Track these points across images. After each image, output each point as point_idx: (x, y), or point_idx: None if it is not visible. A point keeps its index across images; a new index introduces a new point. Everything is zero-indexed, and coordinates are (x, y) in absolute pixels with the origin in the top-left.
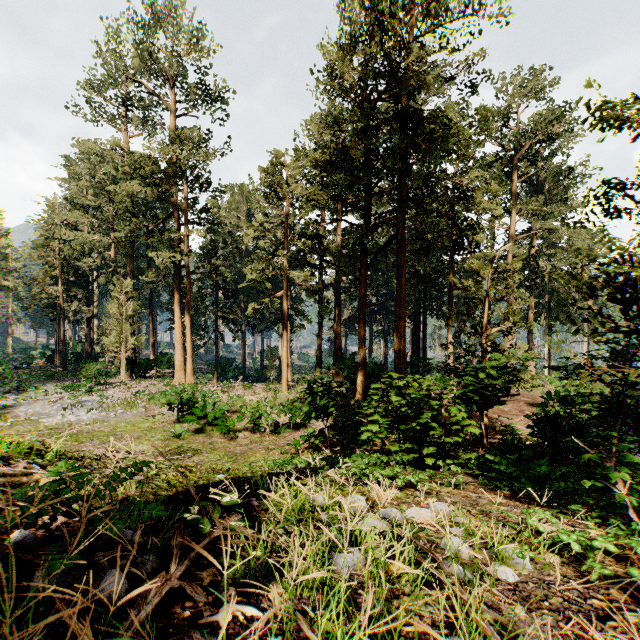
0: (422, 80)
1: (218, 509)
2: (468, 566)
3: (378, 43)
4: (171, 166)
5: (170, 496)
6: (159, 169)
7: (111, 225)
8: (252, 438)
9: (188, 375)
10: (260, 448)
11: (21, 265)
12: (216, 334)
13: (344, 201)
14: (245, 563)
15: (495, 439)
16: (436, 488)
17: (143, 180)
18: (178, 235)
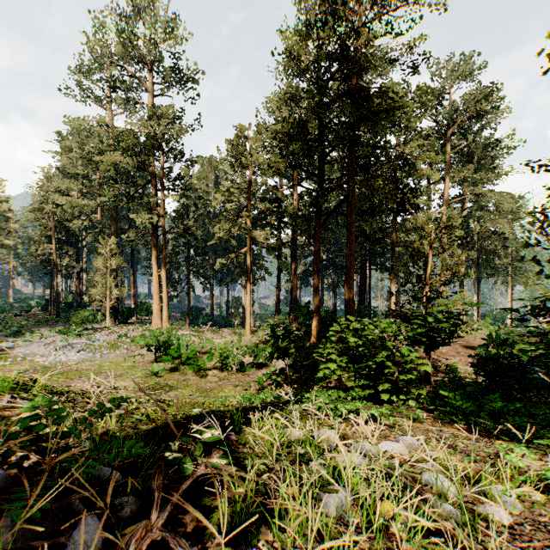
0: (370, 60)
1: (199, 446)
2: (457, 505)
3: (331, 28)
4: (149, 139)
5: (149, 430)
6: (139, 143)
7: (97, 191)
8: (220, 376)
9: (164, 321)
10: (228, 384)
11: (20, 226)
12: (188, 286)
13: (301, 168)
14: (230, 505)
15: (437, 377)
16: (397, 422)
17: (125, 151)
18: (155, 199)
